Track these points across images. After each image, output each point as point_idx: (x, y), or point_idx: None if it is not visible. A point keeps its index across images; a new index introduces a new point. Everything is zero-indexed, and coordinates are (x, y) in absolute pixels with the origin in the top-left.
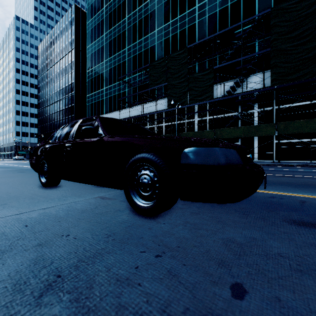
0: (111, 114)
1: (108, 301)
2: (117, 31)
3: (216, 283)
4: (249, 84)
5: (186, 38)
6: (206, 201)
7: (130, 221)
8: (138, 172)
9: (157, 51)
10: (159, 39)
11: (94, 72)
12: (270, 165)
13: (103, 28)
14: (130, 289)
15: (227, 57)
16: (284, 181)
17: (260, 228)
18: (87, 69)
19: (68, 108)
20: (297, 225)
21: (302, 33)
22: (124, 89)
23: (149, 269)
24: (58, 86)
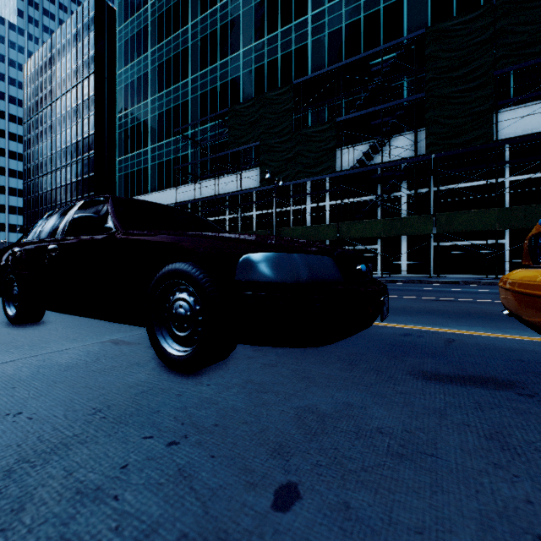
0: (162, 194)
1: (42, 534)
2: (172, 48)
3: (253, 486)
4: (393, 149)
5: (293, 68)
6: (277, 345)
7: (148, 384)
8: (171, 295)
9: (243, 87)
10: (247, 67)
11: (130, 118)
12: (424, 282)
13: (148, 40)
14: (94, 507)
15: (358, 103)
16: (435, 308)
17: (366, 387)
18: (118, 111)
19: (82, 180)
20: (426, 380)
21: (473, 71)
22: (186, 150)
23: (145, 469)
24: (62, 140)
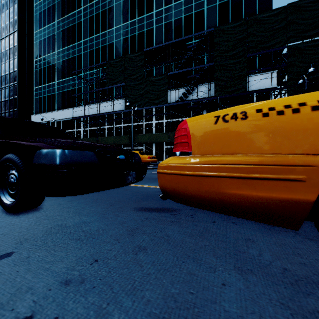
0: (64, 111)
1: None
2: (71, 21)
3: None
4: (199, 92)
5: (145, 41)
6: (54, 195)
7: None
8: (8, 172)
9: (115, 49)
10: (118, 38)
11: (43, 62)
12: None
13: (55, 14)
14: None
15: (179, 65)
16: None
17: (103, 215)
18: (35, 57)
19: (9, 100)
20: (137, 211)
21: (237, 53)
22: (80, 85)
23: None
24: None
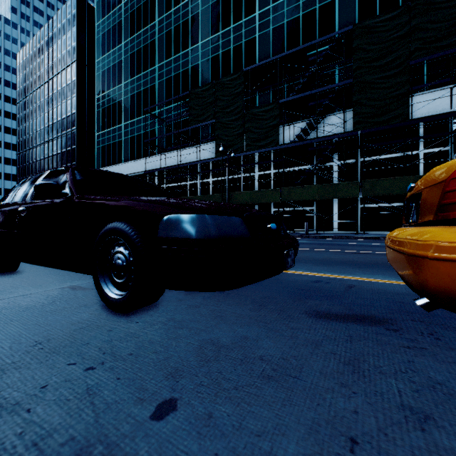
0: (133, 163)
1: None
2: (142, 40)
3: (142, 401)
4: (327, 126)
5: (243, 58)
6: (191, 289)
7: (88, 321)
8: (112, 249)
9: (201, 73)
10: (205, 56)
11: (107, 99)
12: (351, 238)
13: (122, 34)
14: (9, 417)
15: (297, 88)
16: (350, 259)
17: (265, 324)
18: (97, 94)
19: (66, 152)
20: (316, 318)
21: (393, 61)
22: (153, 127)
23: (61, 388)
24: (49, 118)
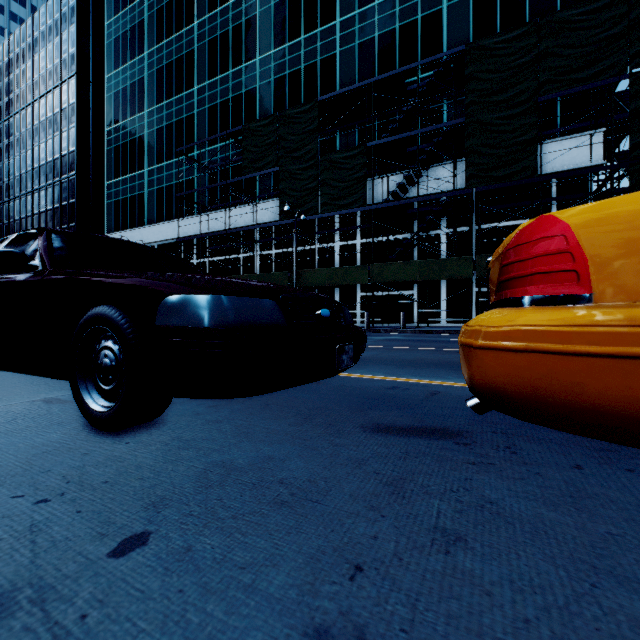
0: (161, 227)
1: None
2: (174, 50)
3: (103, 536)
4: (432, 181)
5: (318, 82)
6: (201, 396)
7: (57, 443)
8: (98, 343)
9: (259, 101)
10: (265, 78)
11: (122, 133)
12: None
13: (144, 39)
14: None
15: (391, 127)
16: (449, 360)
17: (303, 441)
18: (107, 124)
19: (60, 208)
20: (373, 433)
21: (517, 96)
22: (191, 175)
23: None
24: (34, 157)
